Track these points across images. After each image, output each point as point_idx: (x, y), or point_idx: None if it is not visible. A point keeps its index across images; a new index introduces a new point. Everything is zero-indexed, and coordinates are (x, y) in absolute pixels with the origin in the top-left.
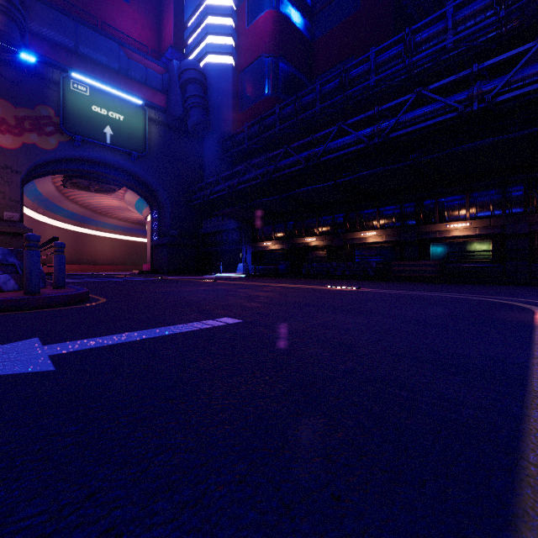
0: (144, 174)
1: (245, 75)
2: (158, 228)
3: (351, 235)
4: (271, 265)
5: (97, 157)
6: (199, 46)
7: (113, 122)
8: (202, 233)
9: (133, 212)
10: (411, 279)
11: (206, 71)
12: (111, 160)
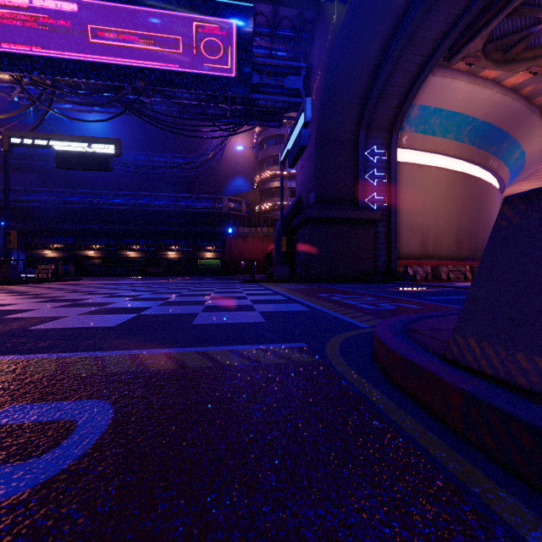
0: None
1: None
2: None
3: (121, 252)
4: None
5: None
6: None
7: None
8: None
9: None
10: (155, 275)
11: None
12: None
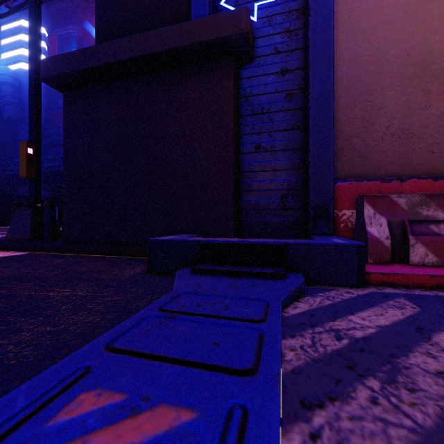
0: None
1: None
2: None
3: None
4: None
5: None
6: (13, 51)
7: None
8: (16, 195)
9: None
10: None
11: (20, 74)
12: None
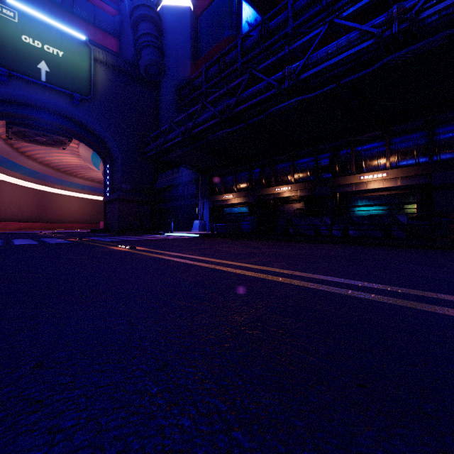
0: (90, 121)
1: (203, 18)
2: (110, 182)
3: (344, 180)
4: (232, 222)
5: (31, 98)
6: None
7: (49, 57)
8: (157, 188)
9: (97, 171)
10: None
11: (162, 14)
12: (49, 102)
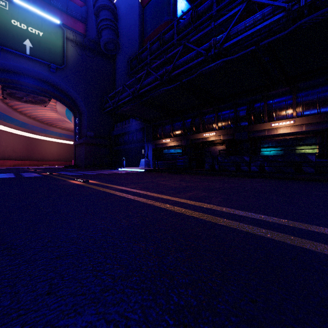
0: (63, 85)
1: (148, 7)
2: (78, 131)
3: (258, 127)
4: (169, 160)
5: (19, 67)
6: None
7: (32, 36)
8: (113, 135)
9: (70, 123)
10: None
11: (117, 5)
12: (32, 70)
